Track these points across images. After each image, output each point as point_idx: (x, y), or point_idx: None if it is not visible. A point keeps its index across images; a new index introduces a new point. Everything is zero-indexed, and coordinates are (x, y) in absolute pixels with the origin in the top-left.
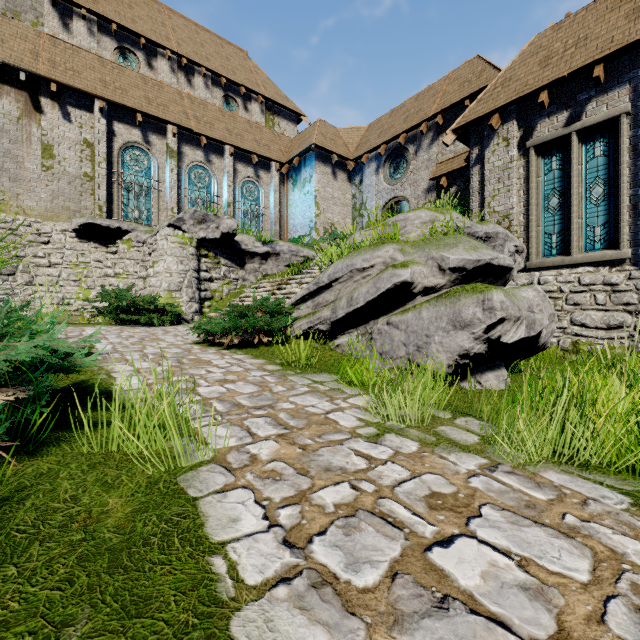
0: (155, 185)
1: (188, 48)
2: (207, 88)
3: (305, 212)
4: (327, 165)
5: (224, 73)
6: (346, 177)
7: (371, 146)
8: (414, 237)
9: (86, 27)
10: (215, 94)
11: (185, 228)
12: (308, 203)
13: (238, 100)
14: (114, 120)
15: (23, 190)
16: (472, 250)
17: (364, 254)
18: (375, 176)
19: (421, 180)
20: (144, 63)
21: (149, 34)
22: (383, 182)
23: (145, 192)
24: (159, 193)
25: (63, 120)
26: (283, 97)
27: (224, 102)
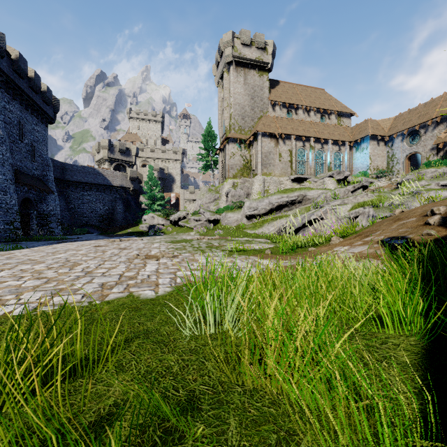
0: (306, 160)
1: (307, 101)
2: (315, 115)
3: (363, 162)
4: (375, 141)
5: (321, 107)
6: (383, 144)
7: (399, 130)
8: (429, 176)
9: (279, 108)
10: (317, 116)
11: (334, 176)
12: (365, 158)
13: (326, 116)
14: (295, 140)
15: (275, 168)
16: (446, 181)
17: (416, 183)
18: (401, 143)
19: (428, 145)
20: (294, 113)
21: (296, 102)
22: (405, 145)
23: (303, 163)
24: (307, 163)
25: (283, 144)
26: (344, 107)
27: (320, 118)
